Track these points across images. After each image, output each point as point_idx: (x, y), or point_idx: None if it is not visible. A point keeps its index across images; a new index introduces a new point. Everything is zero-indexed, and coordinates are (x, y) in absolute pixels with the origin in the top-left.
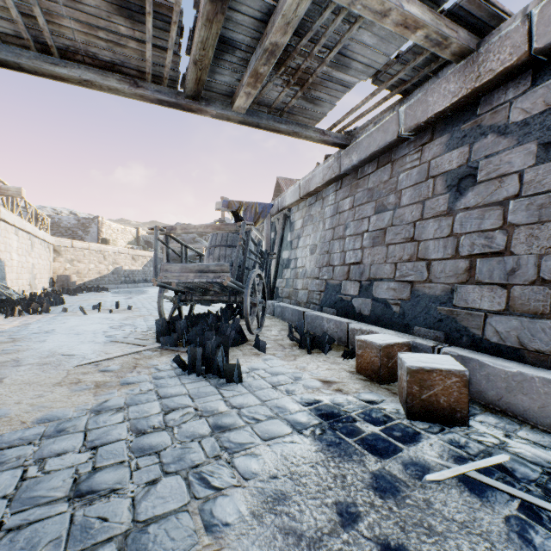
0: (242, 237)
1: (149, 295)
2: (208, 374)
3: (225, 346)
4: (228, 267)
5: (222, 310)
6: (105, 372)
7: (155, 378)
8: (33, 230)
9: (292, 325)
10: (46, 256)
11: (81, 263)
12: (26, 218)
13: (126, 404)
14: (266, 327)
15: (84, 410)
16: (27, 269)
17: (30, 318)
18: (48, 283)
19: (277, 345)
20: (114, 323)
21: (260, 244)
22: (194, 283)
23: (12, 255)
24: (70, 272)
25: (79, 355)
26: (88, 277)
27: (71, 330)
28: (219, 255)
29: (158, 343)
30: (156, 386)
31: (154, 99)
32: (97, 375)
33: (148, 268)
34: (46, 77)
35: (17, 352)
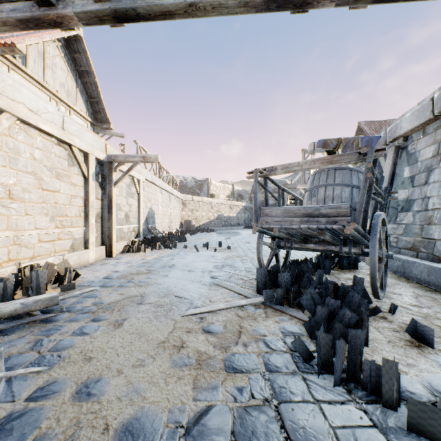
0: (371, 166)
1: (242, 236)
2: (351, 382)
3: (361, 327)
4: (347, 209)
5: (320, 258)
6: (208, 334)
7: (267, 367)
8: (170, 189)
9: (428, 289)
10: (178, 207)
11: (197, 211)
12: (166, 182)
13: (235, 435)
14: (387, 287)
15: (177, 426)
16: (167, 216)
17: (164, 252)
18: (179, 226)
19: (439, 330)
20: (218, 262)
21: (382, 178)
22: (298, 229)
23: (158, 206)
24: (191, 218)
25: (187, 299)
26: (201, 222)
27: (186, 266)
28: (325, 196)
29: (259, 294)
30: (273, 393)
31: (260, 3)
32: (200, 339)
33: (240, 214)
34: (158, 18)
35: (146, 286)
